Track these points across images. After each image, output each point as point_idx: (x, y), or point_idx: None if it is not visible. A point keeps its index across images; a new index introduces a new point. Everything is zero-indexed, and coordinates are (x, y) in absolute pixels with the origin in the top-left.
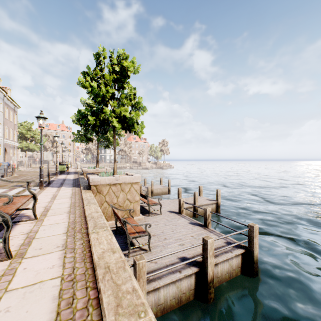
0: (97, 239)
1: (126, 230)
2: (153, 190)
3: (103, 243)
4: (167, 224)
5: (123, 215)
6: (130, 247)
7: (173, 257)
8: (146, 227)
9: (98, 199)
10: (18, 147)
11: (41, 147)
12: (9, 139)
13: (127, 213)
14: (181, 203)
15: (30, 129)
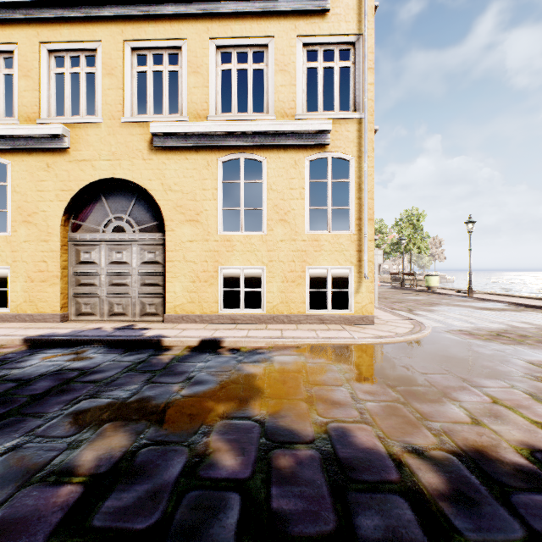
0: None
1: None
2: None
3: None
4: None
5: None
6: None
7: None
8: None
9: None
10: None
11: None
12: None
13: None
14: None
15: None
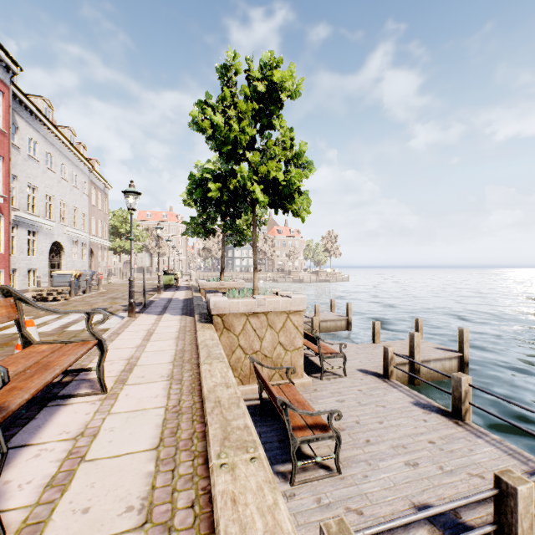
0: (233, 506)
1: (288, 424)
2: (319, 322)
3: (253, 531)
4: (363, 402)
5: (272, 375)
6: (295, 462)
7: (401, 502)
8: (330, 419)
9: (226, 341)
10: (110, 247)
11: (131, 245)
12: (97, 236)
13: (278, 371)
14: (388, 356)
15: (126, 221)
